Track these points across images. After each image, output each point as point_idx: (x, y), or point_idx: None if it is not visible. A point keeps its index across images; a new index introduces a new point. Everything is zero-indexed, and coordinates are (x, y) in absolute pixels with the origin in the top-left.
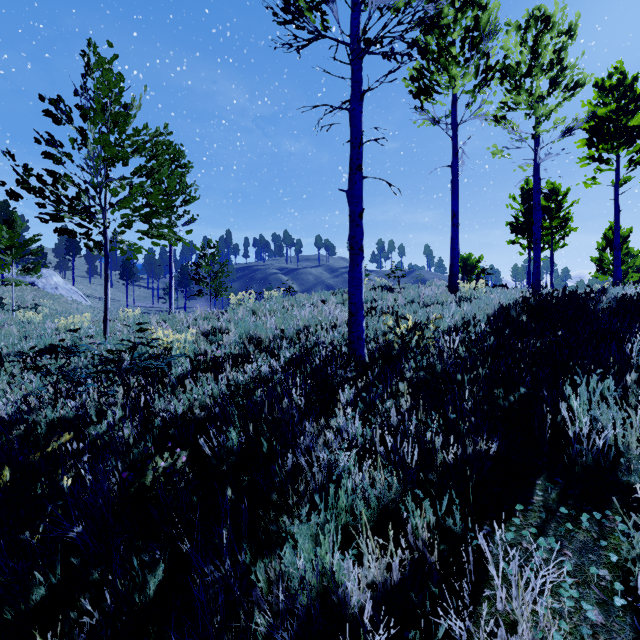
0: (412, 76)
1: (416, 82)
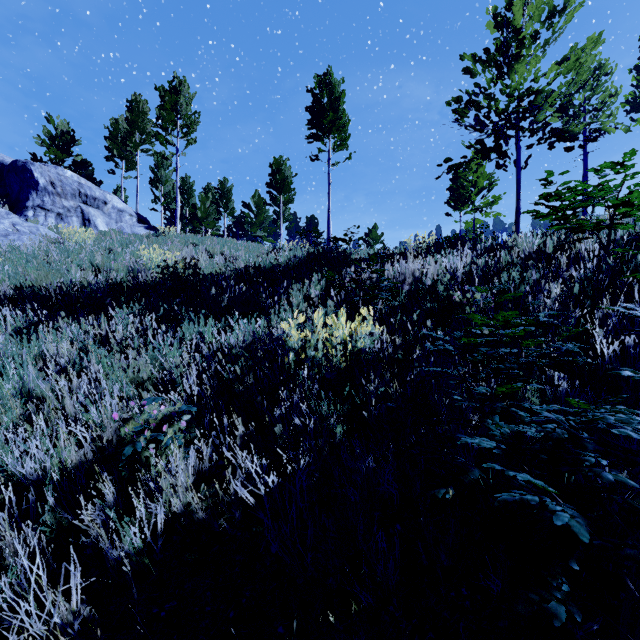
0: (626, 102)
1: (629, 104)
